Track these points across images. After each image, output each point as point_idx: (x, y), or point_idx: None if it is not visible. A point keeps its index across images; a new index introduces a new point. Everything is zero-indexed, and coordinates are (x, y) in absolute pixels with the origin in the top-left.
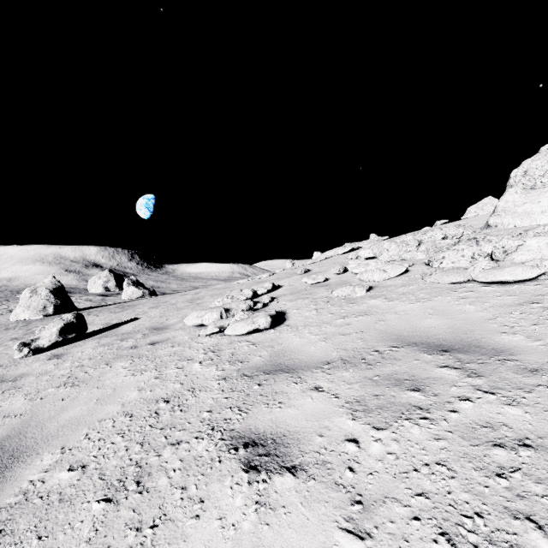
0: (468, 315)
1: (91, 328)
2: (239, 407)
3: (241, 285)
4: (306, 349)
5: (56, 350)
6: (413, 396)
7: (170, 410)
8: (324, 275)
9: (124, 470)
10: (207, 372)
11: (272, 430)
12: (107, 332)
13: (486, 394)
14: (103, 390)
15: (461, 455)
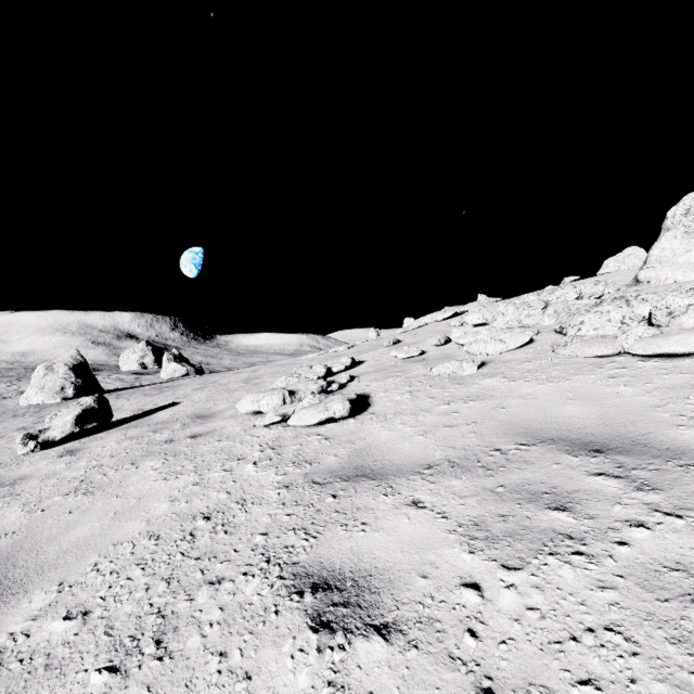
0: (625, 400)
1: (118, 415)
2: (306, 528)
3: (312, 360)
4: (398, 447)
5: (71, 444)
6: (557, 517)
7: (211, 531)
8: (419, 347)
9: (141, 621)
10: (263, 477)
11: (353, 565)
12: (137, 421)
13: (669, 517)
14: (123, 500)
15: (643, 615)
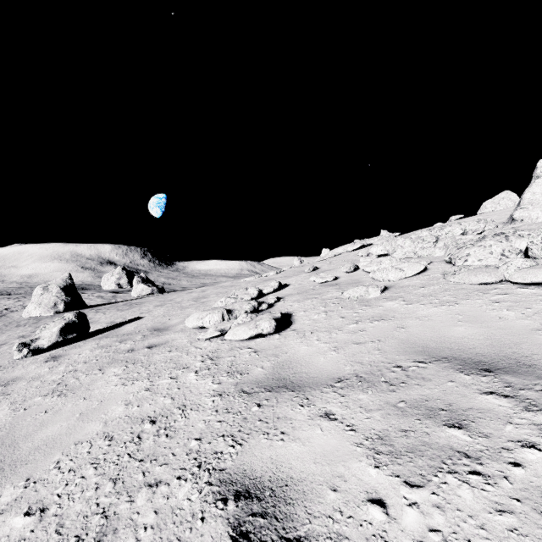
0: (508, 323)
1: (95, 327)
2: (233, 435)
3: (248, 283)
4: (314, 361)
5: (56, 351)
6: (454, 435)
7: (155, 434)
8: (333, 273)
9: (87, 521)
10: (202, 385)
11: (271, 474)
12: (109, 332)
13: None
14: (88, 403)
15: None
